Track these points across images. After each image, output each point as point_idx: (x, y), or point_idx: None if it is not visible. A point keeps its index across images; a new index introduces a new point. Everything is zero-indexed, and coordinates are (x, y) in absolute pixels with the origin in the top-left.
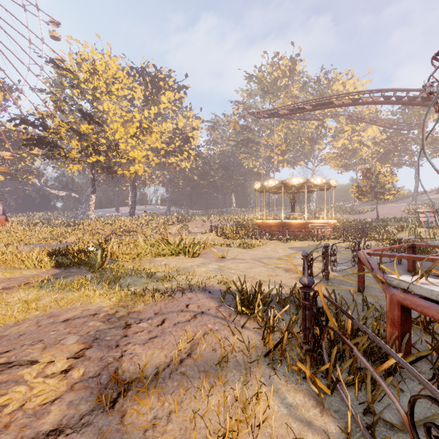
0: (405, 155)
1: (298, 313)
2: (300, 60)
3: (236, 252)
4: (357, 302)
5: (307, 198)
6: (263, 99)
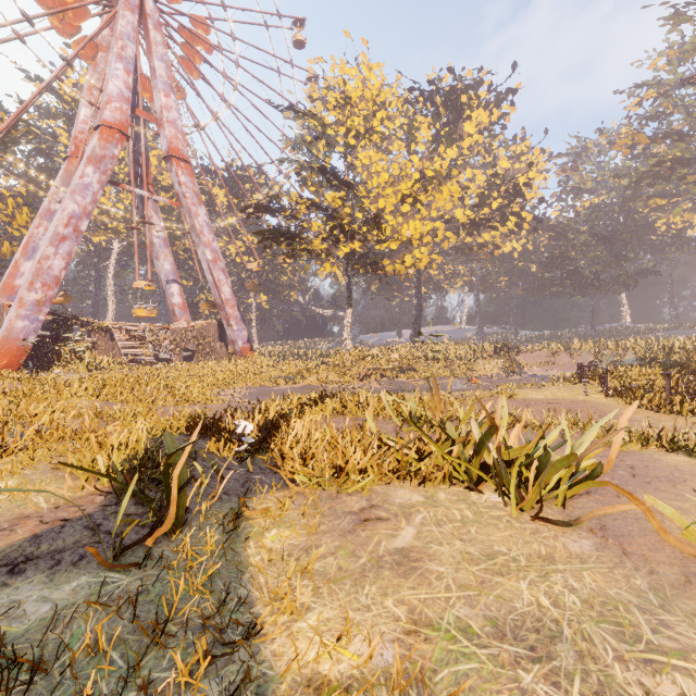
0: None
1: None
2: None
3: None
4: None
5: None
6: None
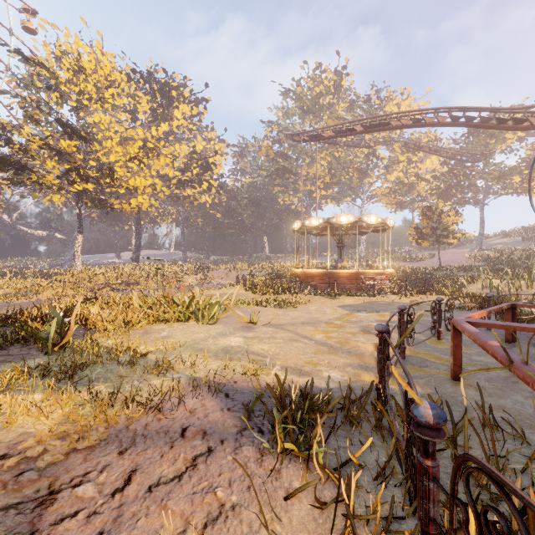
0: (468, 192)
1: (378, 433)
2: (347, 74)
3: (271, 313)
4: (460, 401)
5: (355, 242)
6: (302, 119)
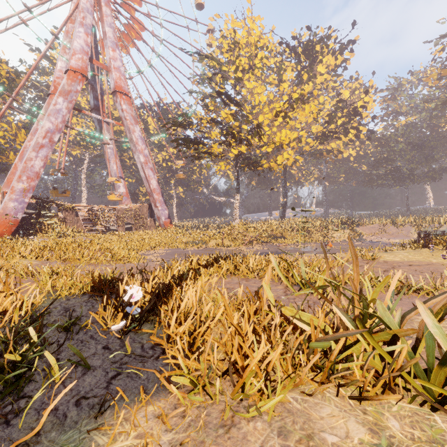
0: None
1: None
2: None
3: None
4: None
5: None
6: None
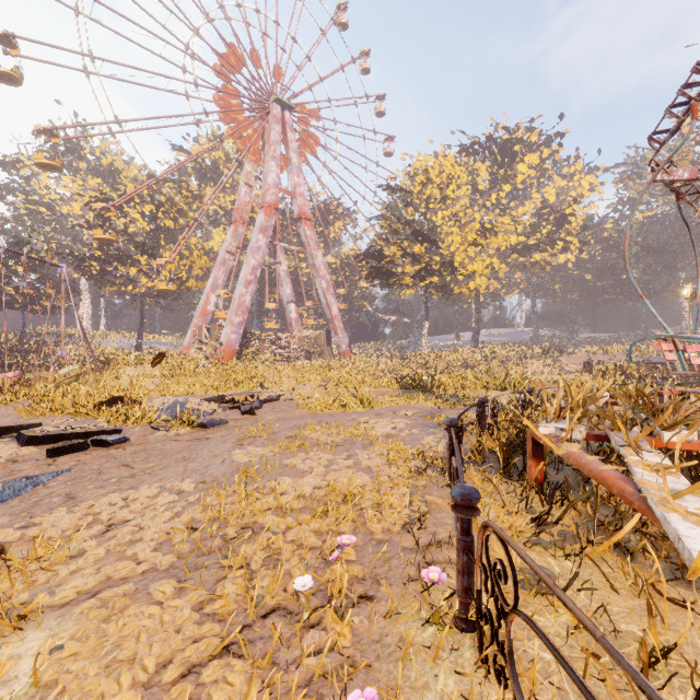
0: None
1: None
2: None
3: None
4: None
5: None
6: None
